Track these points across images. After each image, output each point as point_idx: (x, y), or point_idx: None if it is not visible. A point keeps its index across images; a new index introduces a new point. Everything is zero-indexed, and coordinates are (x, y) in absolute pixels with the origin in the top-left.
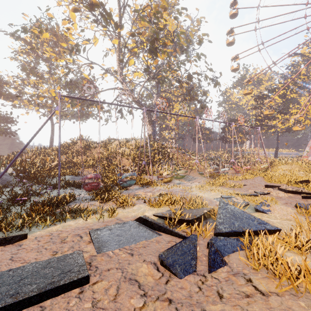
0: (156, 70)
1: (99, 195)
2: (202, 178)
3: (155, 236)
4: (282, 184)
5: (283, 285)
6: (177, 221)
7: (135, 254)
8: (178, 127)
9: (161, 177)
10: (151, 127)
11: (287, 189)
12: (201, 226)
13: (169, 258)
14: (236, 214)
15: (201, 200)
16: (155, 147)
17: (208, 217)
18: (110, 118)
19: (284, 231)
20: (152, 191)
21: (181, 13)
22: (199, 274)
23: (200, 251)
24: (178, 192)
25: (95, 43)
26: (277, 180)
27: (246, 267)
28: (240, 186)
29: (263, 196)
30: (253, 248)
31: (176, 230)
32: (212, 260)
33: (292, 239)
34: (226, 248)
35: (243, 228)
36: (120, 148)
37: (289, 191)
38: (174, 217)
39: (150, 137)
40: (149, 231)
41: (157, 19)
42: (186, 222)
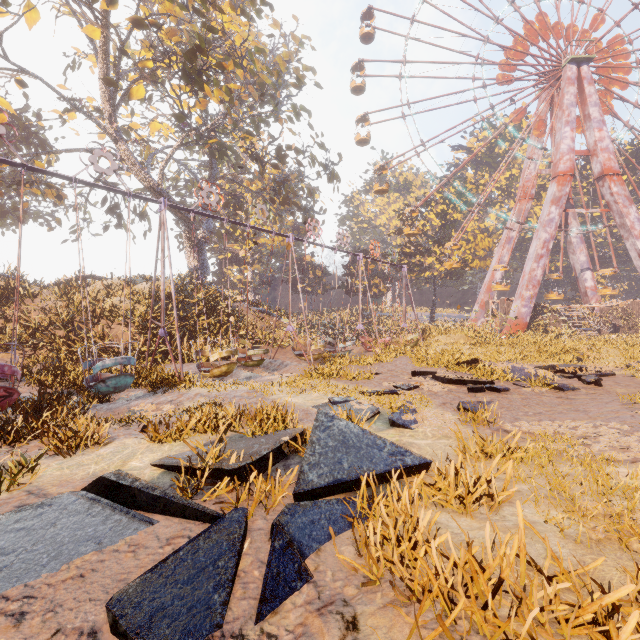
0: (202, 124)
1: (0, 424)
2: (301, 364)
3: (132, 531)
4: (439, 369)
5: (424, 625)
6: (209, 474)
7: (34, 612)
8: (260, 259)
9: (207, 366)
10: (196, 253)
11: (446, 377)
12: (262, 481)
13: (144, 605)
14: (350, 439)
15: (285, 412)
16: (199, 298)
17: (292, 452)
18: (87, 226)
19: (436, 465)
20: (177, 400)
21: (261, 12)
22: (228, 633)
23: (252, 552)
24: (240, 397)
25: (30, 18)
26: (432, 361)
27: (353, 575)
28: (370, 376)
29: (407, 392)
30: (369, 525)
31: (201, 499)
32: (271, 578)
33: (449, 482)
34: (316, 529)
35: (358, 472)
36: (108, 300)
37: (450, 381)
38: (200, 465)
39: (191, 275)
40: (121, 515)
41: (203, 5)
42: (229, 475)
